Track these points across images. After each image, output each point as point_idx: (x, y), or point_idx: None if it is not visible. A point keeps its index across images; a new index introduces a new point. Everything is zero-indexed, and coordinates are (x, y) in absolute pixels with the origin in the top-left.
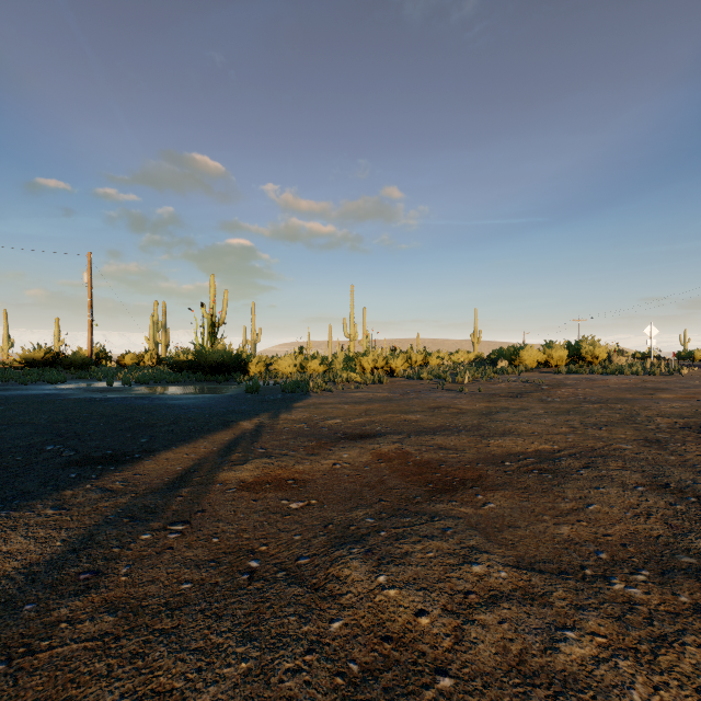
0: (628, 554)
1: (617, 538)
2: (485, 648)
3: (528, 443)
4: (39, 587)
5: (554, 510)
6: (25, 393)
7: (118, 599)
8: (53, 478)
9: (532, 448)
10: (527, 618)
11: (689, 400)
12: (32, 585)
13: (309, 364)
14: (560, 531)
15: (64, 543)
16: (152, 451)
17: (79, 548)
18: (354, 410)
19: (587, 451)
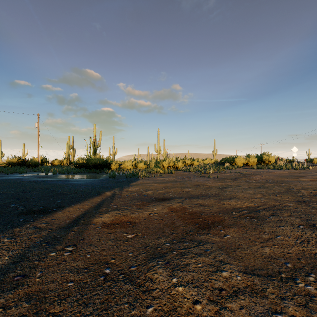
0: (302, 264)
1: (294, 255)
2: None
3: (243, 202)
4: None
5: (260, 239)
6: (7, 178)
7: (33, 292)
8: (11, 221)
9: (245, 205)
10: (255, 305)
11: (315, 181)
12: None
13: (139, 164)
14: (265, 251)
15: (9, 258)
16: (62, 207)
17: (17, 261)
18: (159, 186)
19: (271, 207)
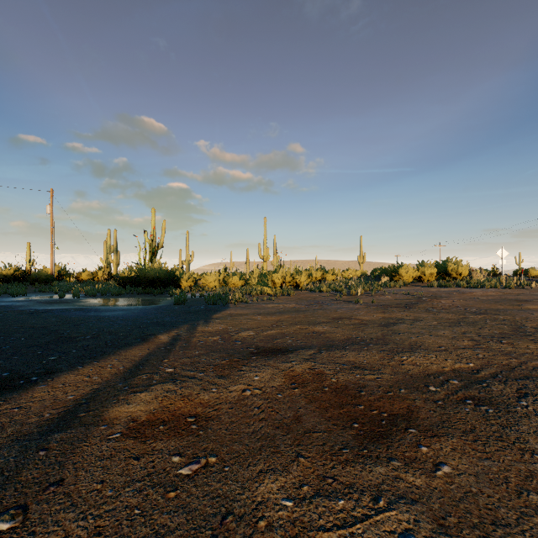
0: None
1: None
2: None
3: (442, 360)
4: None
5: (536, 480)
6: None
7: None
8: None
9: (449, 367)
10: None
11: None
12: None
13: (230, 279)
14: None
15: None
16: (54, 372)
17: None
18: (266, 321)
19: (507, 371)
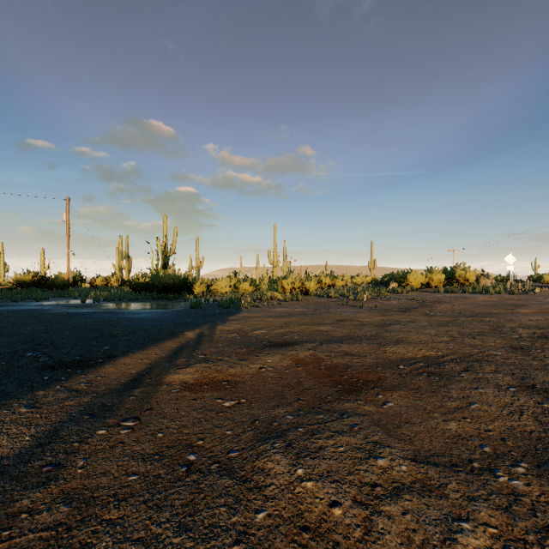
0: (507, 448)
1: (497, 433)
2: (392, 539)
3: (417, 350)
4: (7, 479)
5: (443, 408)
6: (15, 309)
7: (74, 490)
8: (29, 380)
9: (421, 354)
10: (426, 509)
11: (543, 314)
12: (0, 477)
13: (241, 285)
14: (449, 427)
15: (32, 439)
16: (113, 357)
17: (44, 442)
18: (276, 322)
19: (465, 357)
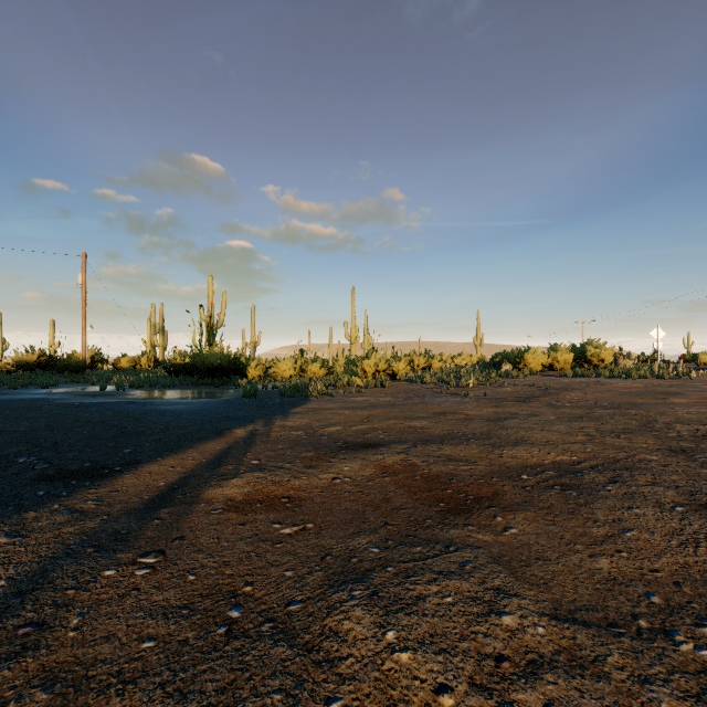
0: (685, 598)
1: (667, 574)
2: None
3: (544, 453)
4: None
5: (587, 537)
6: (13, 398)
7: (60, 665)
8: (17, 496)
9: (550, 459)
10: (580, 698)
11: (705, 405)
12: None
13: (309, 367)
14: (598, 566)
15: (8, 584)
16: (135, 463)
17: (26, 589)
18: (355, 416)
19: (610, 463)
